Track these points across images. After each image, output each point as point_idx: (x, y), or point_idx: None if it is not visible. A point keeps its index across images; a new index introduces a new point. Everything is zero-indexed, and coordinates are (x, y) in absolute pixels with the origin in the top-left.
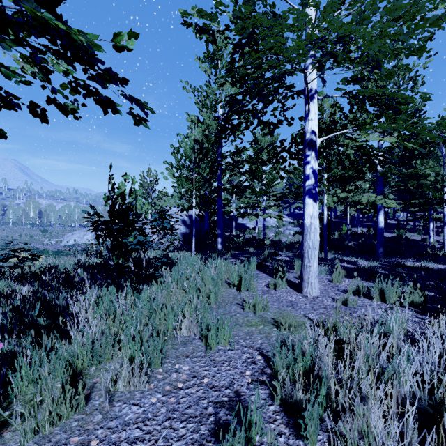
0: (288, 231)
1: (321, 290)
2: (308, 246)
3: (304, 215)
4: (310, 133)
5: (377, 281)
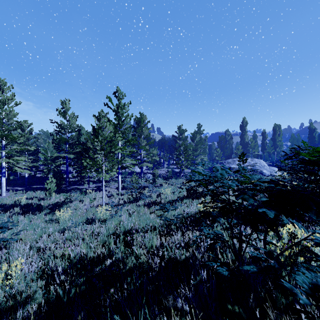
0: None
1: (6, 195)
2: (3, 186)
3: (2, 180)
4: (3, 164)
5: (18, 191)
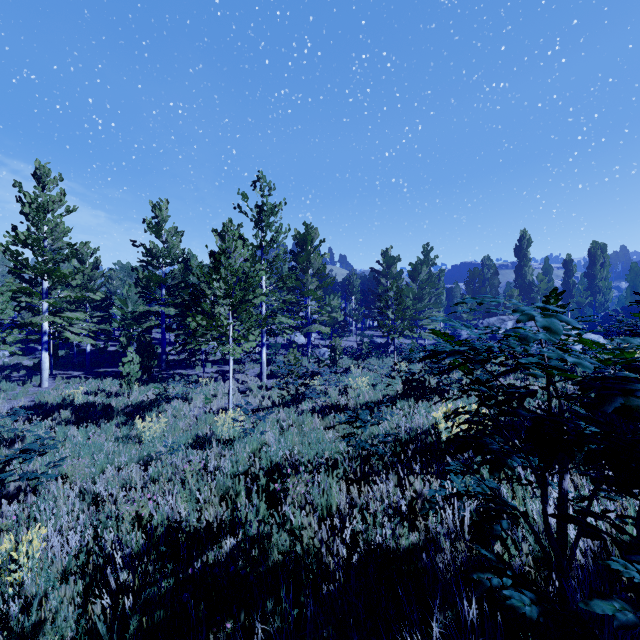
0: (2, 352)
1: (50, 385)
2: (44, 369)
3: (42, 357)
4: (45, 326)
5: (72, 378)
